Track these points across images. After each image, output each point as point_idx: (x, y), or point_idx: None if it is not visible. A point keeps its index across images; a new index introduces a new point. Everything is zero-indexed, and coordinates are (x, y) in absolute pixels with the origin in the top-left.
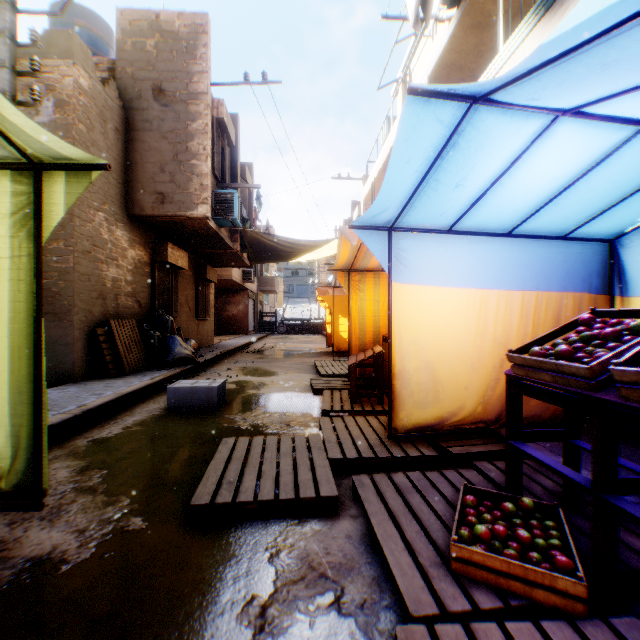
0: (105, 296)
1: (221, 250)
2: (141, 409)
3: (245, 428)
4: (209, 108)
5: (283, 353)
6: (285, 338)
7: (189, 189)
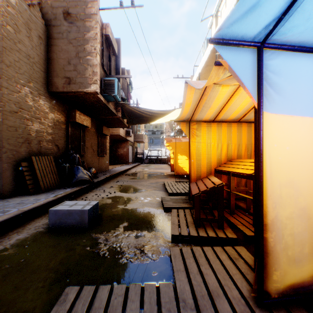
0: (30, 141)
1: (110, 116)
2: (33, 224)
3: (103, 254)
4: (98, 24)
5: (146, 175)
6: (148, 166)
7: (85, 75)
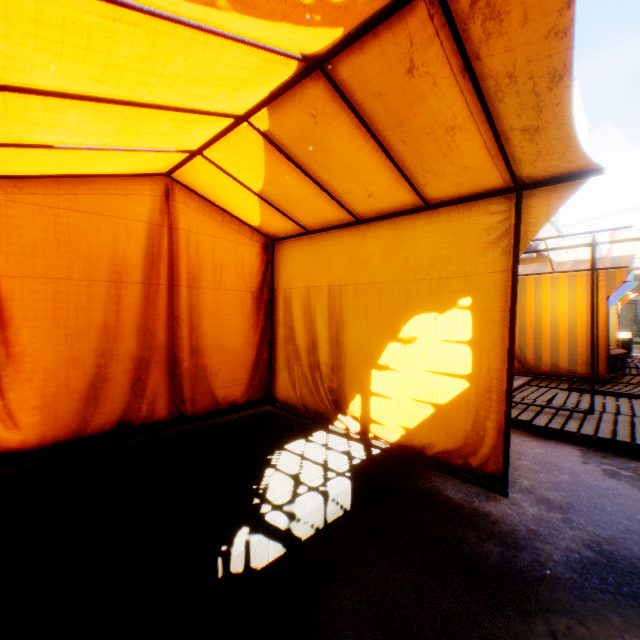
0: None
1: None
2: None
3: None
4: None
5: None
6: None
7: None
